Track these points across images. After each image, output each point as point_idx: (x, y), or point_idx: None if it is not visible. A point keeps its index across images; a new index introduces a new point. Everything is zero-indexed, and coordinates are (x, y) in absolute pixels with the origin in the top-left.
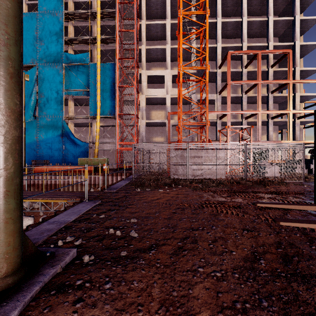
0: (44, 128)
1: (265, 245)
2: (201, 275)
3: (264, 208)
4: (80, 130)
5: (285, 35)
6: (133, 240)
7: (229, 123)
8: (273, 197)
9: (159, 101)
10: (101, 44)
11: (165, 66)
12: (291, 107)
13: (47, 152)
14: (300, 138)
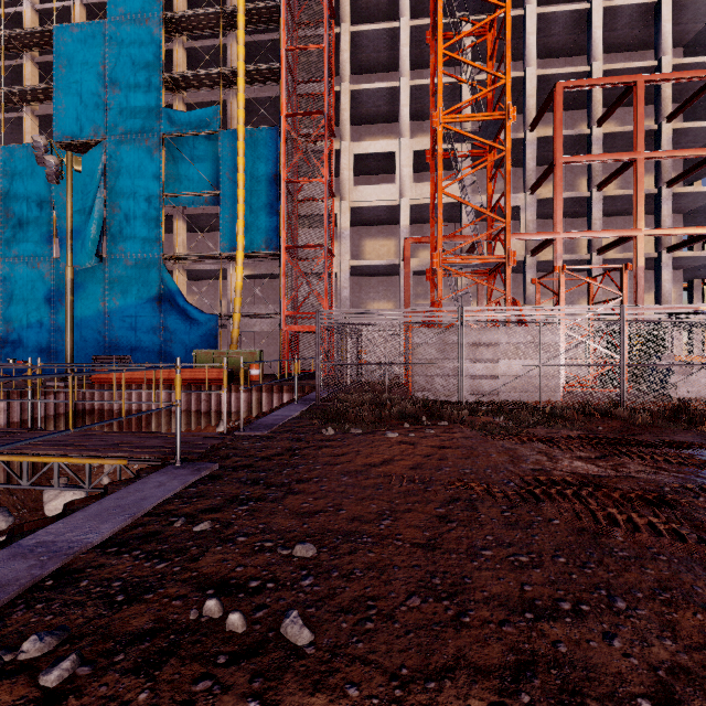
0: (120, 282)
1: None
2: None
3: None
4: (201, 288)
5: (703, 39)
6: (290, 674)
7: (560, 262)
8: None
9: (382, 217)
10: (248, 85)
11: (397, 132)
12: None
13: (126, 337)
14: None
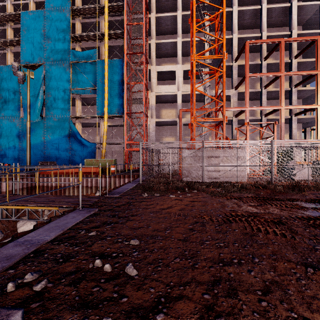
0: (51, 128)
1: None
2: None
3: (319, 225)
4: (88, 131)
5: (310, 22)
6: (129, 285)
7: (248, 120)
8: (319, 207)
9: (169, 99)
10: (109, 40)
11: (176, 61)
12: (319, 102)
13: (54, 153)
14: None
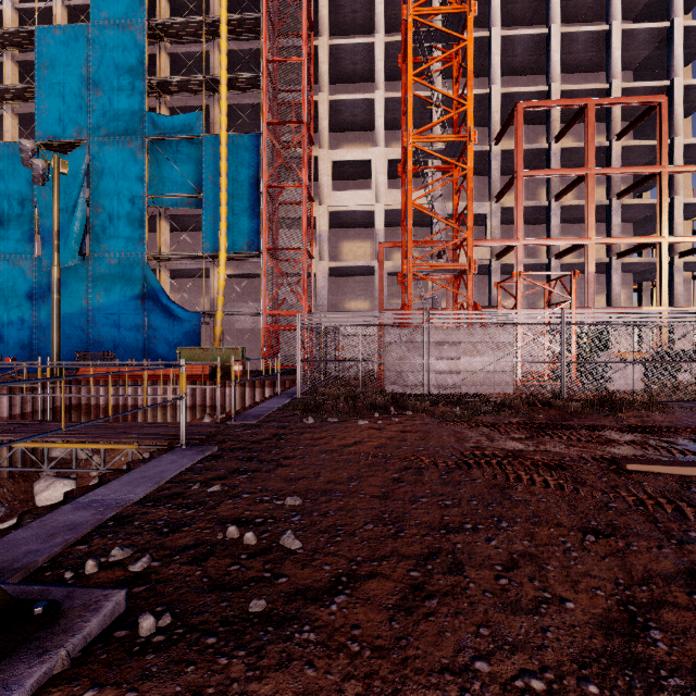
0: (103, 280)
1: (653, 580)
2: (486, 687)
3: (628, 470)
4: (183, 286)
5: (649, 65)
6: (288, 561)
7: (521, 266)
8: (640, 440)
9: (358, 220)
10: (230, 92)
11: (373, 140)
12: (665, 230)
13: (109, 334)
14: (685, 303)
